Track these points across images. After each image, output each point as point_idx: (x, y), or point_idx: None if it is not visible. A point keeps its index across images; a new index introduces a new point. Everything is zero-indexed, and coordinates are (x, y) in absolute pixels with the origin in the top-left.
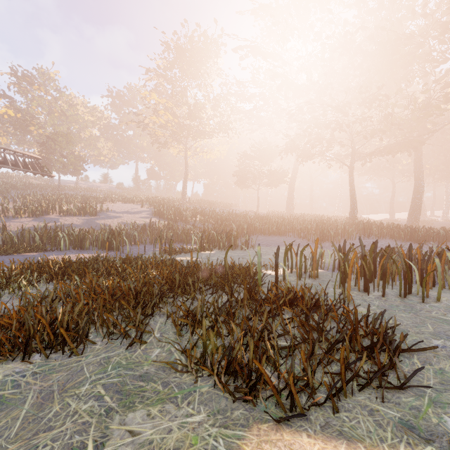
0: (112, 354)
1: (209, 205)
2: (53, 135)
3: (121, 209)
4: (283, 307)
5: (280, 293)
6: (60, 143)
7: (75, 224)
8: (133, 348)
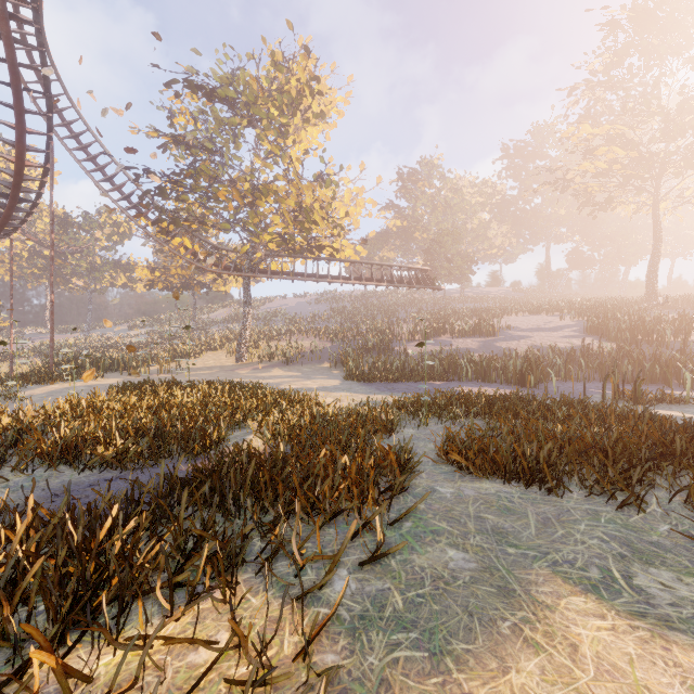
0: (598, 509)
1: None
2: (437, 236)
3: (528, 324)
4: None
5: None
6: (445, 244)
7: (470, 348)
8: (626, 512)
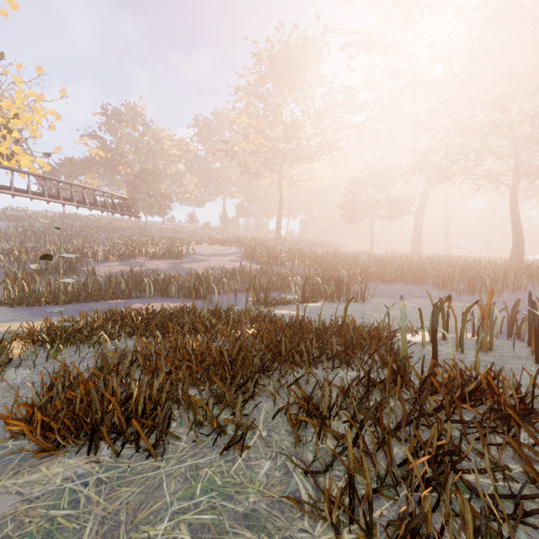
0: (202, 460)
1: (309, 245)
2: (140, 173)
3: (208, 251)
4: (463, 406)
5: (455, 381)
6: (147, 181)
7: (161, 269)
8: (231, 454)
